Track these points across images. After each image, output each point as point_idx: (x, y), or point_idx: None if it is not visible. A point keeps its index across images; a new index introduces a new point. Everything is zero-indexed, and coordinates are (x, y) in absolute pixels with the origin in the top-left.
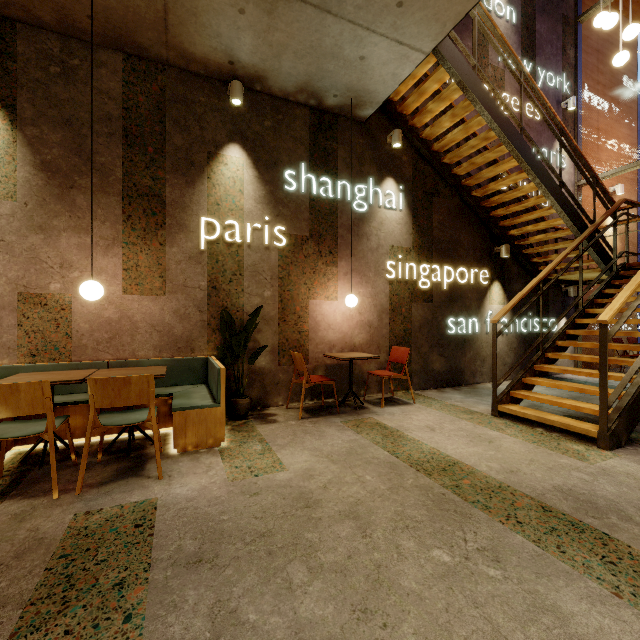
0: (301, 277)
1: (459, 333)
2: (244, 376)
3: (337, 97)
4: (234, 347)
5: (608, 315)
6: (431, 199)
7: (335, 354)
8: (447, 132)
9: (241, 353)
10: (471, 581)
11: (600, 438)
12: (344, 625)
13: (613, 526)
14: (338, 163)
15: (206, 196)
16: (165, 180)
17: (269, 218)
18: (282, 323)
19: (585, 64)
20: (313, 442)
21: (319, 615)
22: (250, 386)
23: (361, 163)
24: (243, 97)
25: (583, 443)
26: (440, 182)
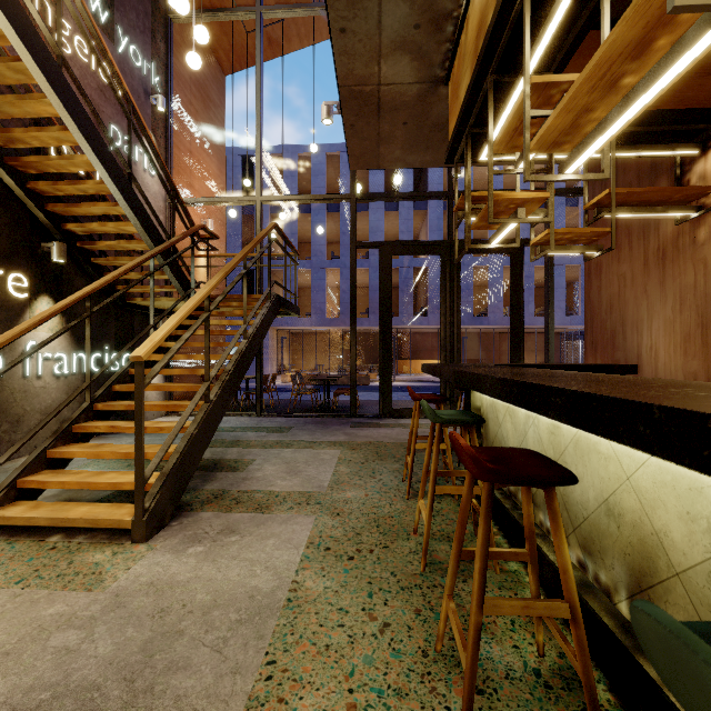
0: None
1: None
2: None
3: None
4: None
5: (146, 348)
6: None
7: None
8: None
9: None
10: None
11: (136, 528)
12: None
13: None
14: None
15: None
16: None
17: None
18: None
19: (178, 73)
20: None
21: None
22: None
23: None
24: None
25: (115, 542)
26: None
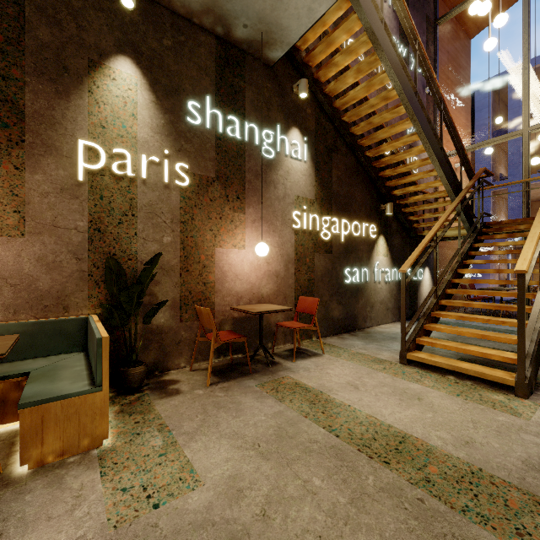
0: (206, 222)
1: (354, 282)
2: (138, 337)
3: (247, 28)
4: (124, 304)
5: (525, 265)
6: (331, 154)
7: (244, 307)
8: (344, 94)
9: (133, 311)
10: None
11: (518, 386)
12: None
13: None
14: (246, 103)
15: (86, 114)
16: (23, 83)
17: (169, 152)
18: (184, 273)
19: (440, 60)
20: (230, 422)
21: None
22: (145, 348)
23: (269, 108)
24: (136, 3)
25: (499, 391)
26: (338, 139)
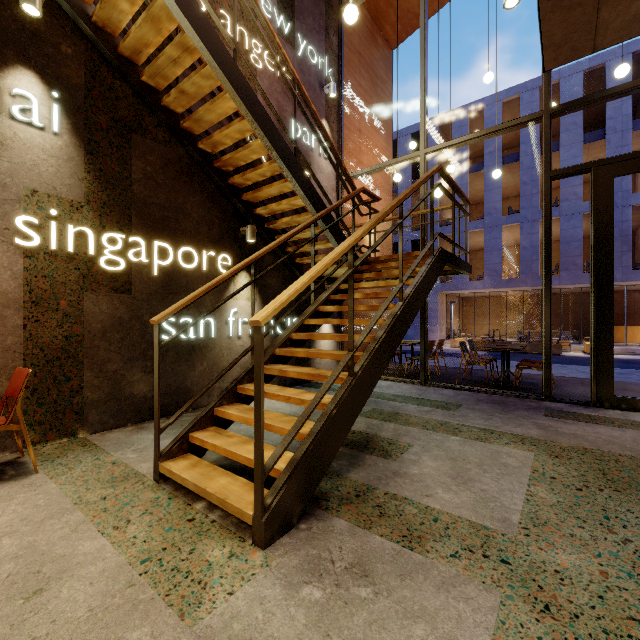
0: None
1: (183, 338)
2: None
3: None
4: None
5: (266, 311)
6: (129, 135)
7: None
8: (161, 47)
9: None
10: None
11: (255, 527)
12: None
13: None
14: None
15: None
16: None
17: None
18: None
19: (348, 60)
20: None
21: None
22: None
23: None
24: None
25: (239, 533)
26: (148, 115)
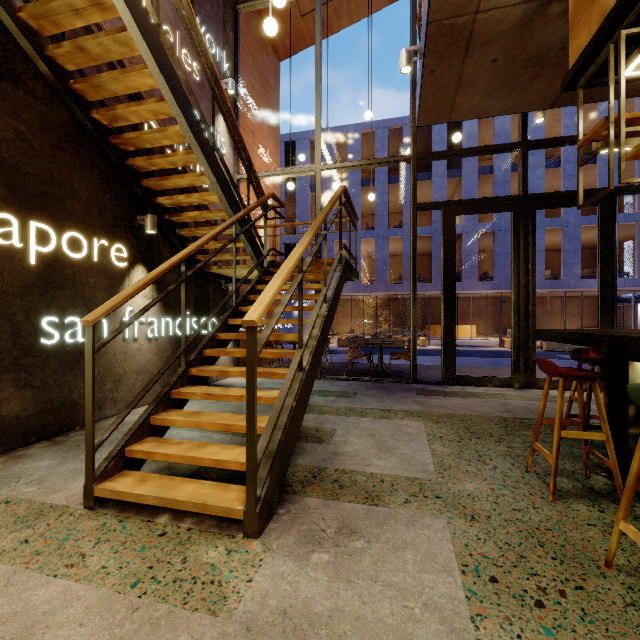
0: None
1: (69, 342)
2: None
3: None
4: None
5: (258, 312)
6: None
7: None
8: None
9: None
10: None
11: (248, 519)
12: None
13: None
14: None
15: None
16: None
17: None
18: None
19: (243, 59)
20: None
21: None
22: None
23: None
24: None
25: (225, 532)
26: (21, 61)
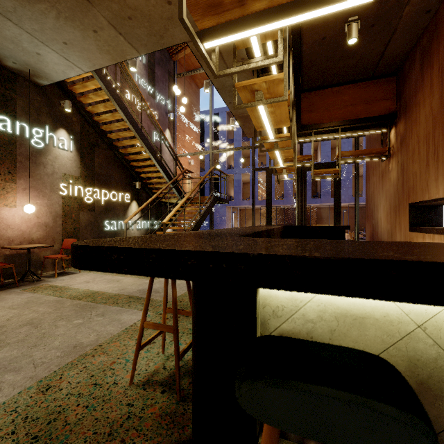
0: None
1: (112, 229)
2: None
3: (16, 64)
4: None
5: (166, 220)
6: (94, 148)
7: (14, 246)
8: (104, 111)
9: None
10: (89, 323)
11: None
12: (23, 352)
13: (151, 295)
14: (17, 109)
15: None
16: None
17: None
18: None
19: (178, 98)
20: None
21: (8, 355)
22: None
23: (39, 114)
24: None
25: None
26: (100, 139)
